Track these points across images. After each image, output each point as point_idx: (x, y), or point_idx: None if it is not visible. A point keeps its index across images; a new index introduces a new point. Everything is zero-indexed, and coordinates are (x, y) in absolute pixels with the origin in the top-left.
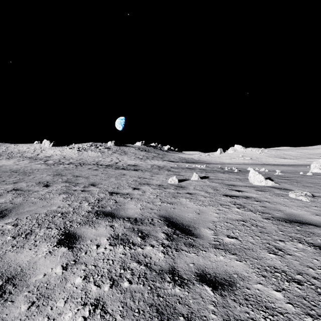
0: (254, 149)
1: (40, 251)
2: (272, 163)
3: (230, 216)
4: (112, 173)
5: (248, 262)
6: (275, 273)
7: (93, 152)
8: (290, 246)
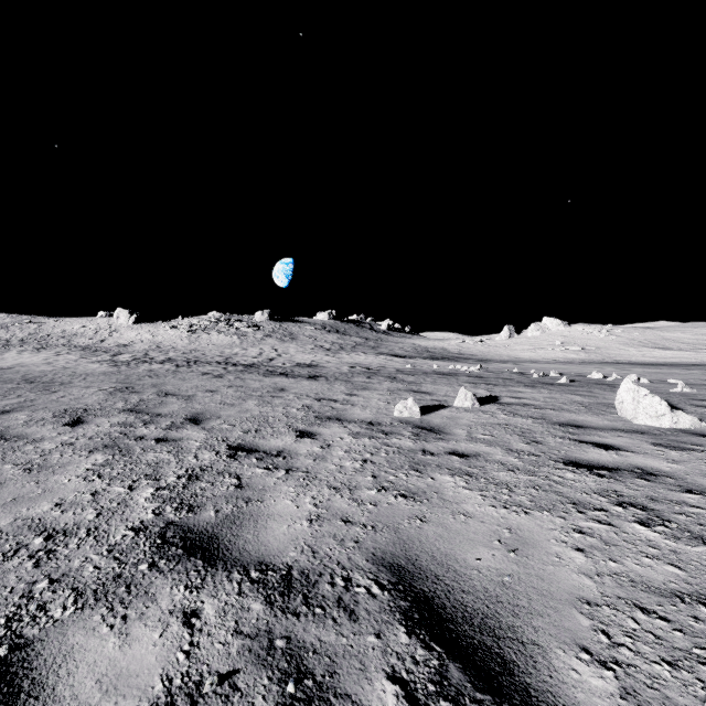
0: (590, 328)
1: None
2: (637, 361)
3: (639, 569)
4: (253, 387)
5: None
6: None
7: (221, 336)
8: None
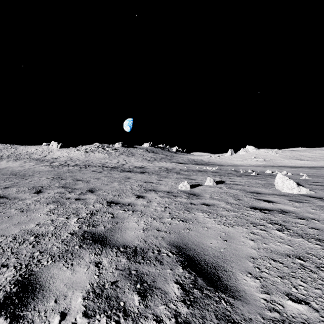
0: (267, 150)
1: None
2: (288, 165)
3: (275, 246)
4: (116, 177)
5: None
6: None
7: (100, 154)
8: None
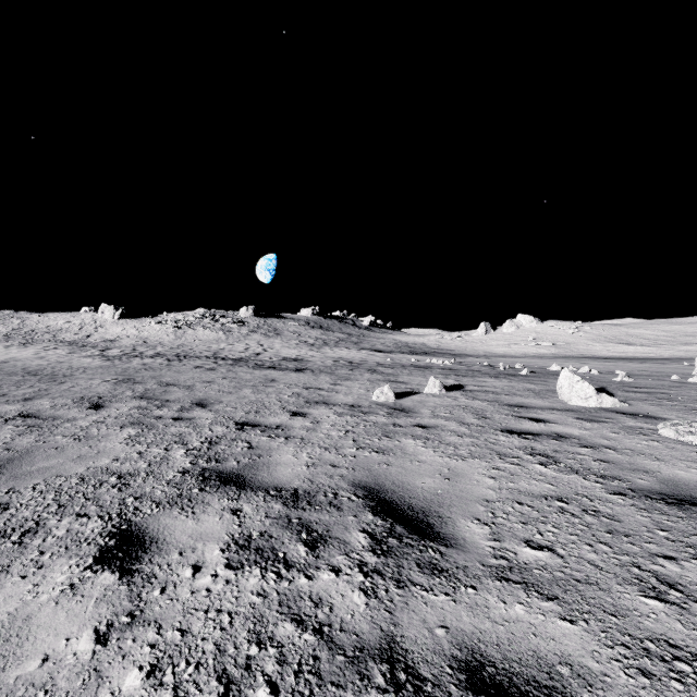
0: (561, 324)
1: (48, 582)
2: (602, 355)
3: (527, 486)
4: (246, 378)
5: (593, 623)
6: (675, 662)
7: (207, 331)
8: (695, 575)
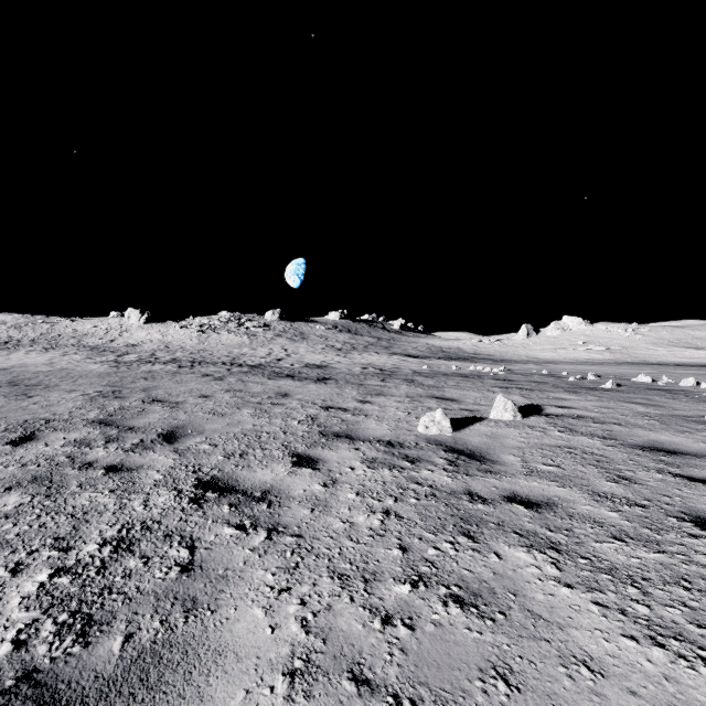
0: (614, 326)
1: None
2: (669, 361)
3: None
4: (253, 391)
5: None
6: None
7: (231, 335)
8: None
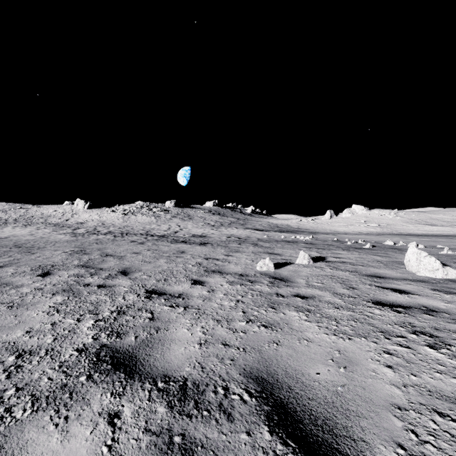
0: (383, 211)
1: None
2: (414, 233)
3: (433, 381)
4: (164, 250)
5: None
6: None
7: (144, 217)
8: None
